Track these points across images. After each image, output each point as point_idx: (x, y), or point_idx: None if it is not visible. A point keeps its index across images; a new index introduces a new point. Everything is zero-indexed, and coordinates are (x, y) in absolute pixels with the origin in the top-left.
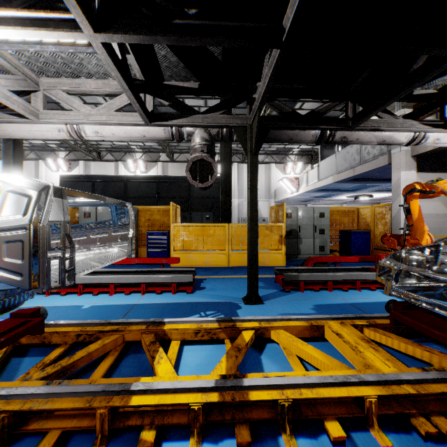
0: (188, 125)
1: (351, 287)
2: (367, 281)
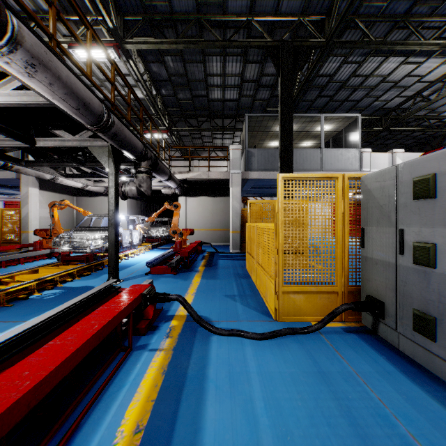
0: None
1: (19, 263)
2: (27, 258)
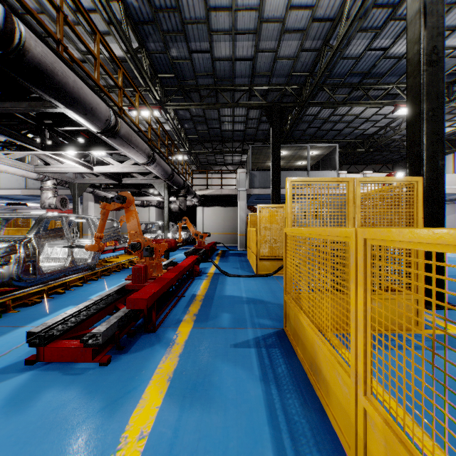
0: (52, 177)
1: None
2: None
